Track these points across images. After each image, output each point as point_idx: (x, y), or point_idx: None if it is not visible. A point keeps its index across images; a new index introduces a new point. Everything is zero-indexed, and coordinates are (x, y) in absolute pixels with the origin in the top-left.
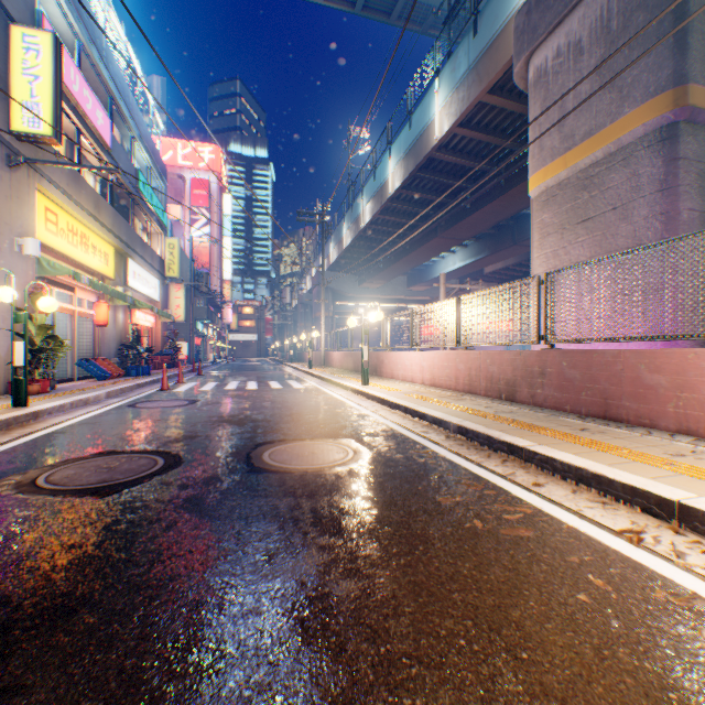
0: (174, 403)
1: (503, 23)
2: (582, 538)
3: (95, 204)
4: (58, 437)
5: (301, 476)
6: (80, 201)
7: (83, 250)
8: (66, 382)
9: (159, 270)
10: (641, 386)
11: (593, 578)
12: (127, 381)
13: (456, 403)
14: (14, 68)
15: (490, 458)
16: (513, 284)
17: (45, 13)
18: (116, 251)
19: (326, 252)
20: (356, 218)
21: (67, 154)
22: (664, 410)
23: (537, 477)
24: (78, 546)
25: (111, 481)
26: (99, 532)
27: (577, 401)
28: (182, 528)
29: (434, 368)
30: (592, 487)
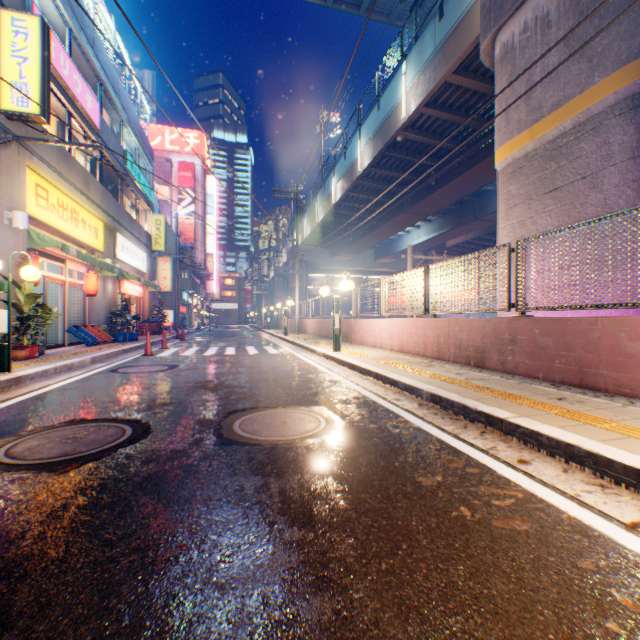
0: (154, 368)
1: (469, 5)
2: (589, 533)
3: (84, 181)
4: (34, 404)
5: (271, 449)
6: (70, 178)
7: (73, 224)
8: (57, 348)
9: (146, 244)
10: (621, 354)
11: (618, 596)
12: (113, 347)
13: (426, 370)
14: (4, 51)
15: (467, 429)
16: (483, 253)
17: (37, 2)
18: (105, 226)
19: (300, 228)
20: (328, 196)
21: (58, 135)
22: None
23: (520, 452)
24: (13, 540)
25: (73, 455)
26: (42, 520)
27: (550, 369)
28: (135, 515)
29: (403, 335)
30: (585, 466)
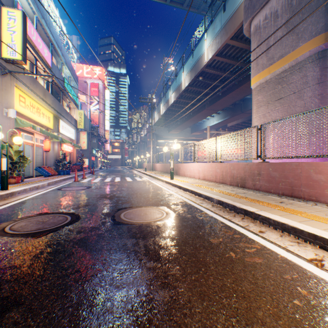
0: (80, 188)
1: (238, 5)
2: (290, 263)
3: (43, 93)
4: (21, 205)
5: (139, 226)
6: (36, 92)
7: (37, 115)
8: (29, 178)
9: (74, 125)
10: (311, 180)
11: (300, 290)
12: (58, 177)
13: (216, 188)
14: (3, 28)
15: (235, 217)
16: (244, 130)
17: (19, 2)
18: (54, 116)
19: (153, 117)
20: (167, 100)
21: (30, 70)
22: (323, 192)
23: (260, 227)
24: (18, 267)
25: (42, 229)
26: (31, 259)
27: (277, 188)
28: (75, 256)
29: (205, 171)
30: (291, 234)
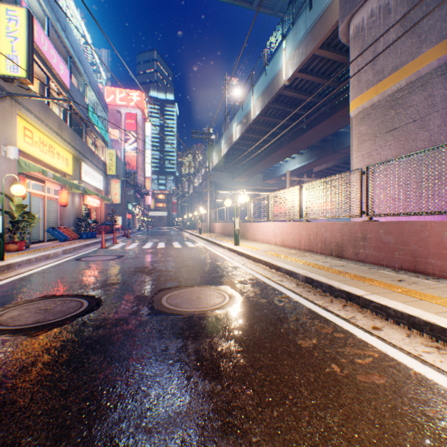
0: (107, 258)
1: None
2: (432, 386)
3: (58, 126)
4: (19, 283)
5: (189, 318)
6: (48, 123)
7: (50, 156)
8: (39, 243)
9: (102, 170)
10: (445, 248)
11: None
12: (79, 242)
13: (301, 259)
14: (1, 32)
15: (333, 303)
16: (342, 175)
17: None
18: (73, 157)
19: (211, 159)
20: (230, 136)
21: (40, 93)
22: None
23: (374, 321)
24: None
25: (43, 322)
26: (15, 374)
27: (392, 258)
28: (85, 370)
29: (283, 234)
30: (424, 332)
